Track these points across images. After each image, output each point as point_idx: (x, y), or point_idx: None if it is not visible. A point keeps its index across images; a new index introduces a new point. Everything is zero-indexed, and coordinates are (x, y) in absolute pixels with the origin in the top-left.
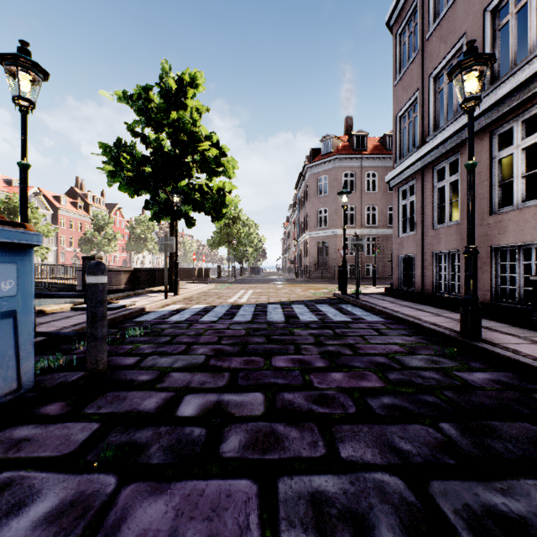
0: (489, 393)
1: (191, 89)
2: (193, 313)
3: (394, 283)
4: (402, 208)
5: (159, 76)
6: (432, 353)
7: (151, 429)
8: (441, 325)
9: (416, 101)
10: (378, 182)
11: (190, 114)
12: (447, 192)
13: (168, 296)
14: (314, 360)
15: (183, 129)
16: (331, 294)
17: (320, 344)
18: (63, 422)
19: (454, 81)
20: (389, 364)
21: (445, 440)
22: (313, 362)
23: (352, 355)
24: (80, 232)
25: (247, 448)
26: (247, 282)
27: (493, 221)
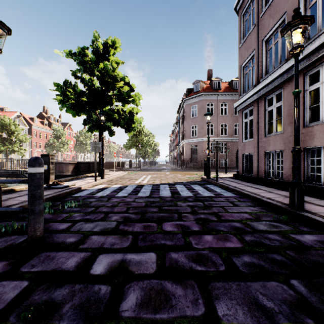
0: (320, 253)
1: (112, 49)
2: (112, 190)
3: (239, 171)
4: (244, 124)
5: (92, 41)
6: (272, 220)
7: (68, 287)
8: (274, 199)
9: (254, 56)
10: (228, 109)
11: (111, 64)
12: (274, 113)
13: (97, 179)
14: (191, 225)
15: (106, 74)
16: (199, 177)
17: (195, 213)
18: (1, 280)
19: (285, 36)
20: (244, 228)
21: (299, 297)
22: (191, 226)
23: (217, 221)
24: (46, 140)
25: (142, 306)
26: (147, 170)
27: (306, 131)
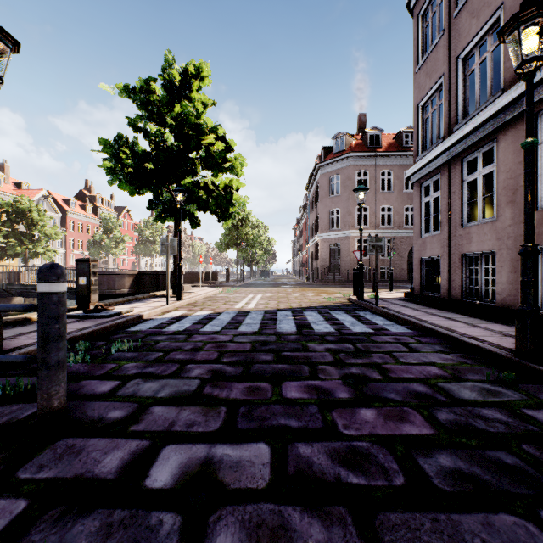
0: None
1: (196, 81)
2: (194, 321)
3: (416, 287)
4: (424, 206)
5: (162, 68)
6: (483, 379)
7: (100, 515)
8: (484, 340)
9: (441, 87)
10: (394, 181)
11: (194, 105)
12: (480, 186)
13: (170, 301)
14: (335, 388)
15: (186, 122)
16: (345, 299)
17: (341, 364)
18: None
19: (506, 42)
20: (433, 396)
21: None
22: (334, 390)
23: (383, 380)
24: (89, 235)
25: None
26: (256, 286)
27: (540, 217)
